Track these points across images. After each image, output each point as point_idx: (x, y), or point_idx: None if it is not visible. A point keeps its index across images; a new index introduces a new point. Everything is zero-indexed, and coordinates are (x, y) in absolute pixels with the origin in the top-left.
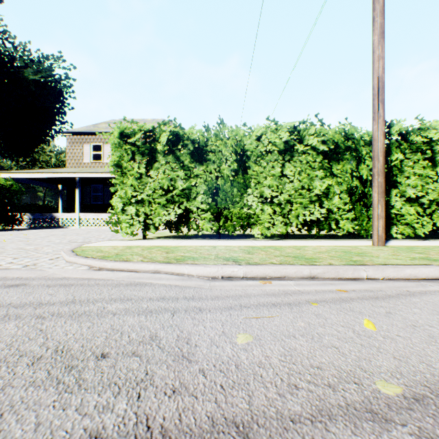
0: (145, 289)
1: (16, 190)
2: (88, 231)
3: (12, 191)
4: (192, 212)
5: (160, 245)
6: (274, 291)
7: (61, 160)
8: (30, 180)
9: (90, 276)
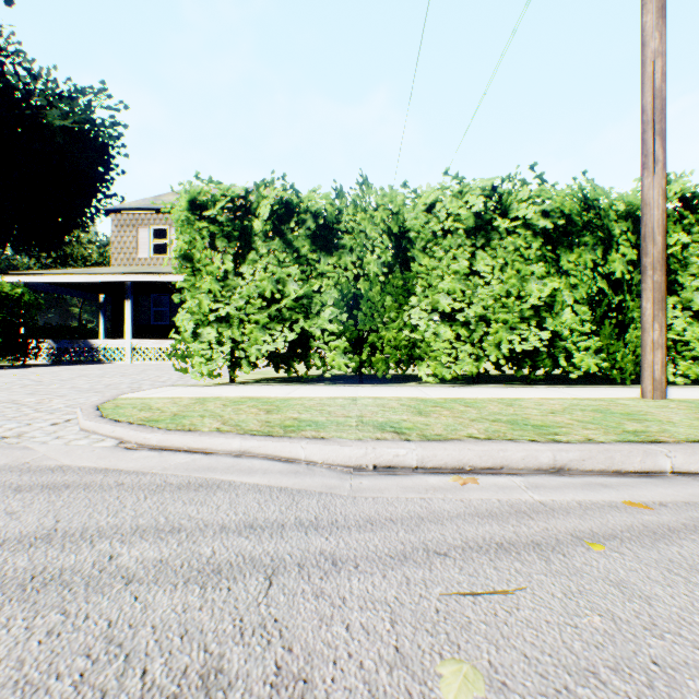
0: (216, 498)
1: (30, 302)
2: (142, 369)
3: (22, 303)
4: (314, 338)
5: (258, 397)
6: (489, 506)
7: (106, 256)
8: (54, 287)
9: (113, 464)
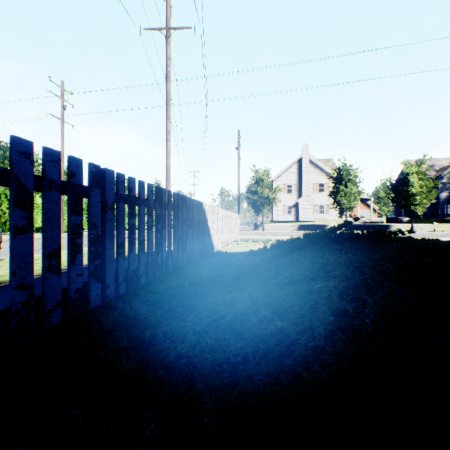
0: None
1: None
2: None
3: None
4: None
5: None
6: None
7: None
8: None
9: None
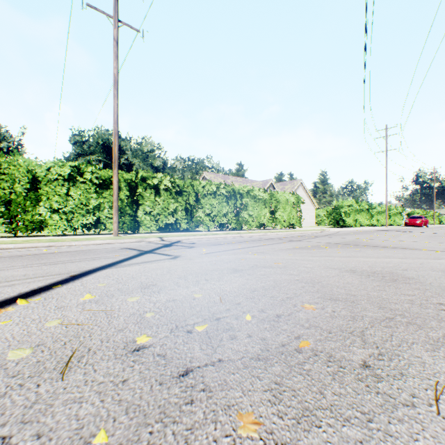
0: None
1: None
2: None
3: None
4: None
5: None
6: (24, 250)
7: None
8: None
9: None
